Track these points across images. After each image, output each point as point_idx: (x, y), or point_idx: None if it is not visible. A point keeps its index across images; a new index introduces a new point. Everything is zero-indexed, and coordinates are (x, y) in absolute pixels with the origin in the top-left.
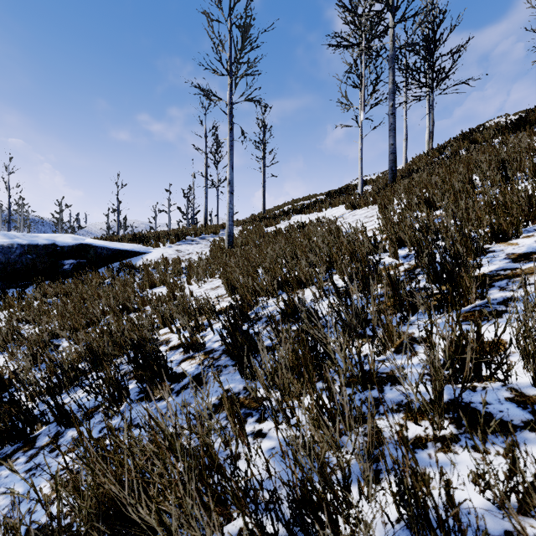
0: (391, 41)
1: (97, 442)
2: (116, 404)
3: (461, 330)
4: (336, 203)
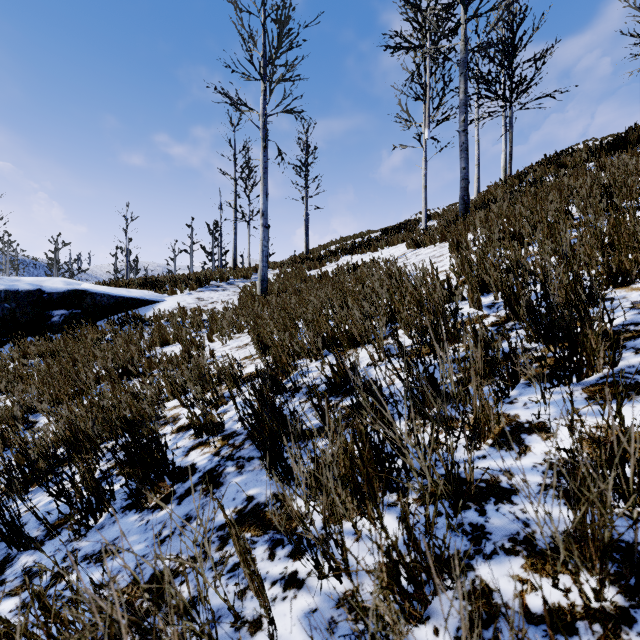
0: (463, 41)
1: (10, 623)
2: (93, 516)
3: (620, 424)
4: (394, 242)
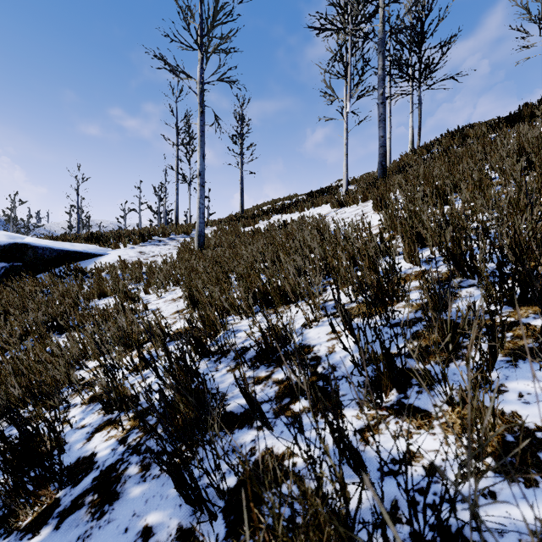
0: (381, 23)
1: None
2: None
3: None
4: (319, 203)
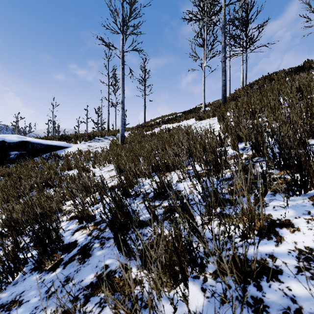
0: (223, 16)
1: None
2: (11, 275)
3: None
4: (188, 117)
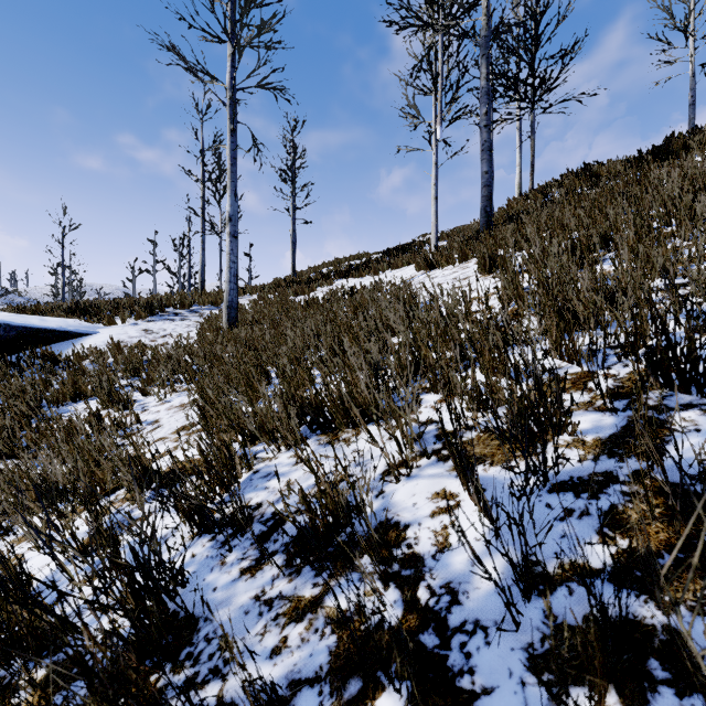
0: (485, 15)
1: None
2: None
3: None
4: (398, 264)
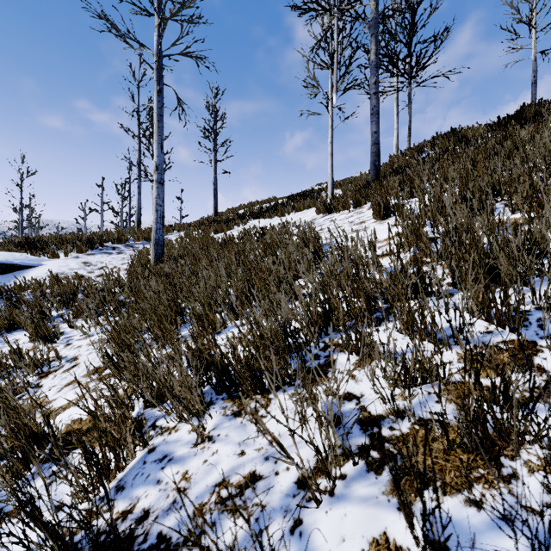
0: (374, 1)
1: None
2: None
3: None
4: (300, 207)
